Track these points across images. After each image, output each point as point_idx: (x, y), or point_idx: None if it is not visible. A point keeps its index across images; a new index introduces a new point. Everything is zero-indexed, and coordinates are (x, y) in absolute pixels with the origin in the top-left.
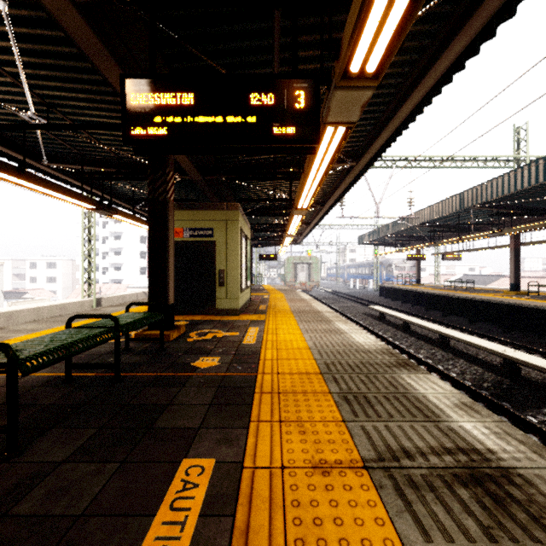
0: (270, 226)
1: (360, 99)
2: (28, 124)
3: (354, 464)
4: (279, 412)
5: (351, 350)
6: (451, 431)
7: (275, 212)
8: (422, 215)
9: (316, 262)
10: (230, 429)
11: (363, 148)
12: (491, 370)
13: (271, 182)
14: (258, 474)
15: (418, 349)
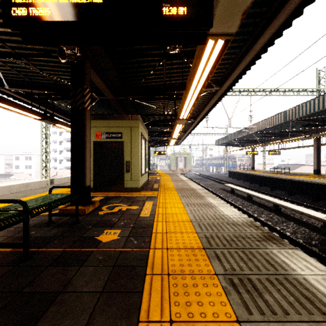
0: (161, 133)
1: (243, 3)
2: None
3: None
4: (169, 305)
5: (223, 222)
6: None
7: (164, 123)
8: (258, 126)
9: (189, 156)
10: None
11: (224, 77)
12: (315, 231)
13: (162, 103)
14: None
15: (260, 214)
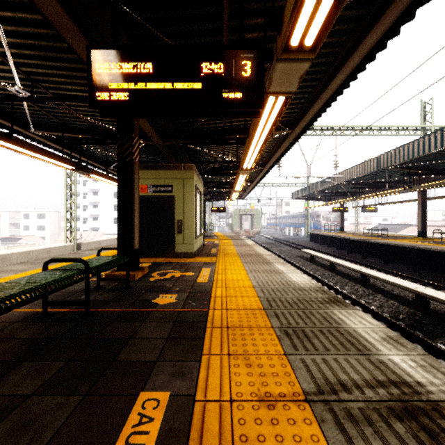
0: (220, 184)
1: (298, 71)
2: (15, 97)
3: (296, 397)
4: (228, 345)
5: (288, 288)
6: (382, 364)
7: (224, 172)
8: (345, 175)
9: (257, 213)
10: (184, 362)
11: (297, 118)
12: (405, 304)
13: (221, 147)
14: (208, 408)
15: (343, 286)
